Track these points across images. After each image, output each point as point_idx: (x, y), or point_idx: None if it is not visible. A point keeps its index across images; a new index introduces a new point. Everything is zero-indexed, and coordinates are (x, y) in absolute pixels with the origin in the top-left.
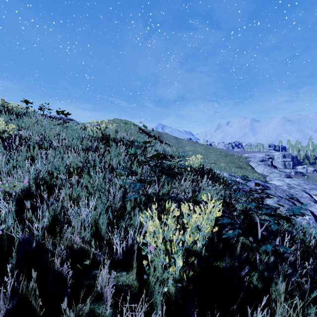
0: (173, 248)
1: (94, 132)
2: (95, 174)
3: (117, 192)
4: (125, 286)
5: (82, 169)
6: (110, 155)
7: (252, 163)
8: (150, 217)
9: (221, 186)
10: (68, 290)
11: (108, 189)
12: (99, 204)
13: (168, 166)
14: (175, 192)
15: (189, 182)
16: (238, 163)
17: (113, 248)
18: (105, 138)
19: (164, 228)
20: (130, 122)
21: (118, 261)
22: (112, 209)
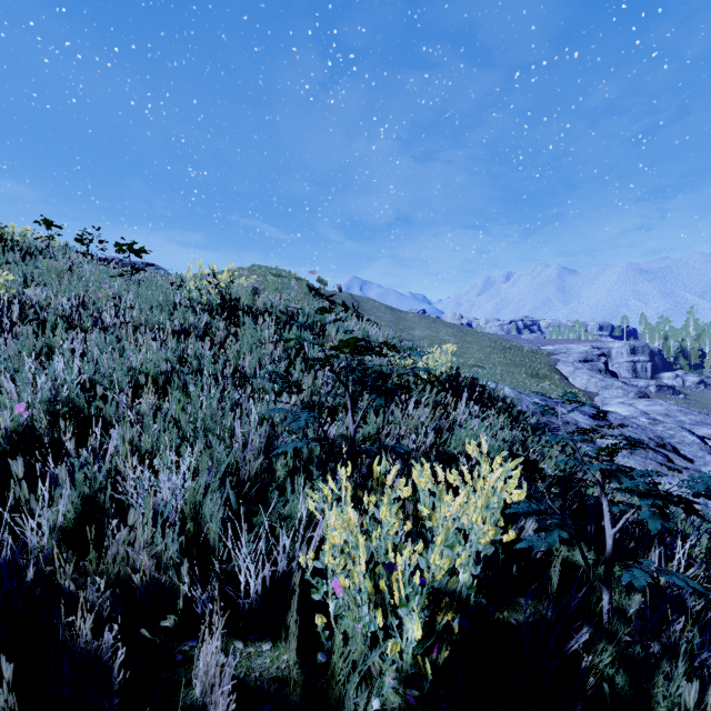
0: (395, 590)
1: (203, 292)
2: (203, 390)
3: (253, 434)
4: (268, 682)
5: (169, 378)
6: (240, 346)
7: (563, 366)
8: (333, 497)
9: (502, 420)
10: (113, 702)
11: (230, 427)
12: (204, 466)
13: (377, 372)
14: (394, 434)
15: (427, 408)
16: (532, 365)
17: (239, 580)
18: (229, 306)
19: (369, 528)
20: (288, 273)
21: (251, 612)
22: (240, 477)
